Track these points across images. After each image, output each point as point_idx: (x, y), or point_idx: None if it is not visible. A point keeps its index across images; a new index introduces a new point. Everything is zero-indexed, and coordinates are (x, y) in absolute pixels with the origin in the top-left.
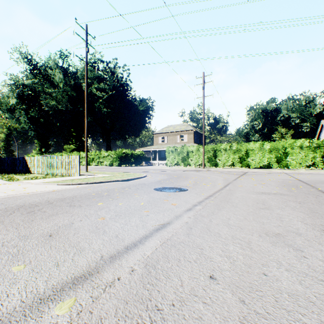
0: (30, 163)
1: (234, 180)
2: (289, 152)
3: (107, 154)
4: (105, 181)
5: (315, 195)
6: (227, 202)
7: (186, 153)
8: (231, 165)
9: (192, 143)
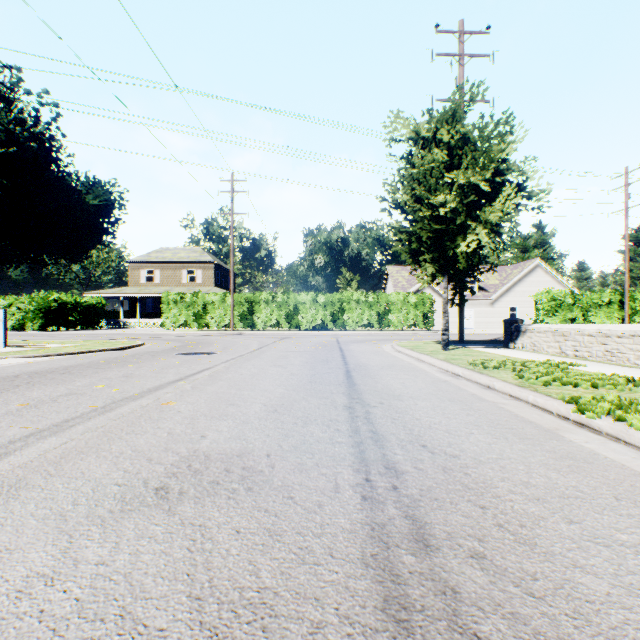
0: None
1: (271, 344)
2: (346, 307)
3: (5, 302)
4: (88, 352)
5: (331, 350)
6: (256, 357)
7: (202, 306)
8: (276, 325)
9: (211, 286)
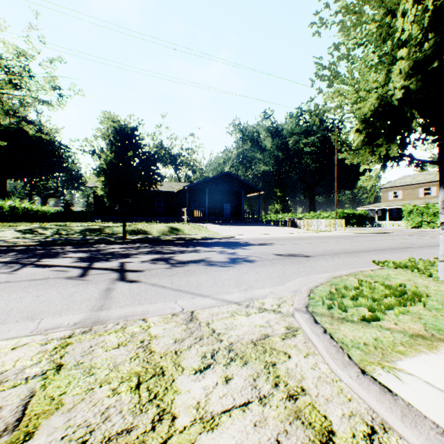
0: (299, 223)
1: None
2: None
3: (326, 214)
4: (371, 233)
5: None
6: None
7: (431, 213)
8: None
9: None
